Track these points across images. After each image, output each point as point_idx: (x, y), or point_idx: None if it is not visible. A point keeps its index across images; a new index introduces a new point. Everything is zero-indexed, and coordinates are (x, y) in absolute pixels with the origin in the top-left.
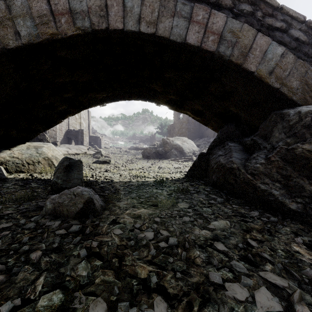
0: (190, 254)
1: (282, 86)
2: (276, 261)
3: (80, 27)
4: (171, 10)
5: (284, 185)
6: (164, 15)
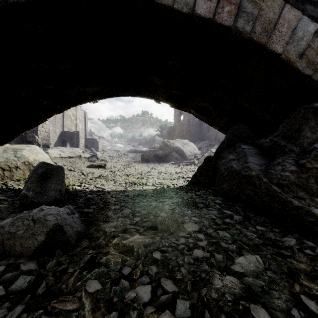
0: None
1: (314, 72)
2: None
3: None
4: None
5: None
6: None
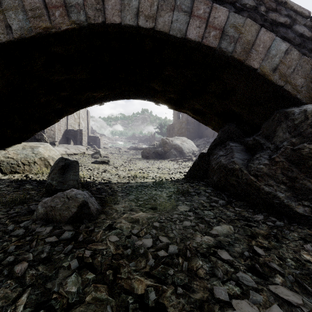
0: (192, 264)
1: (286, 83)
2: (286, 272)
3: (75, 20)
4: (171, 4)
5: (290, 187)
6: (163, 9)
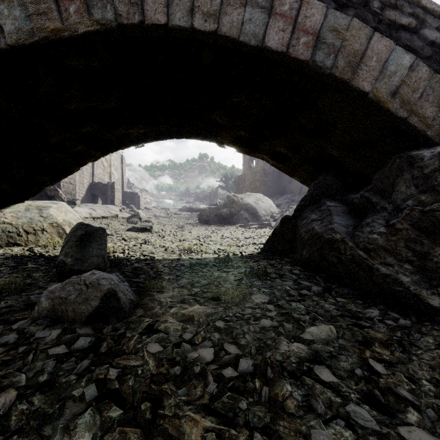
0: (276, 390)
1: (410, 114)
2: (423, 403)
3: (99, 19)
4: None
5: (418, 268)
6: (230, 4)
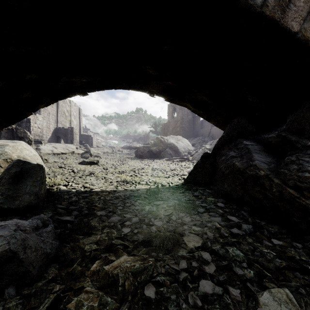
0: None
1: None
2: None
3: None
4: None
5: None
6: None
